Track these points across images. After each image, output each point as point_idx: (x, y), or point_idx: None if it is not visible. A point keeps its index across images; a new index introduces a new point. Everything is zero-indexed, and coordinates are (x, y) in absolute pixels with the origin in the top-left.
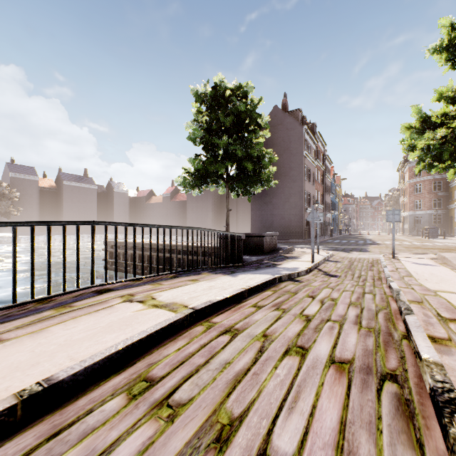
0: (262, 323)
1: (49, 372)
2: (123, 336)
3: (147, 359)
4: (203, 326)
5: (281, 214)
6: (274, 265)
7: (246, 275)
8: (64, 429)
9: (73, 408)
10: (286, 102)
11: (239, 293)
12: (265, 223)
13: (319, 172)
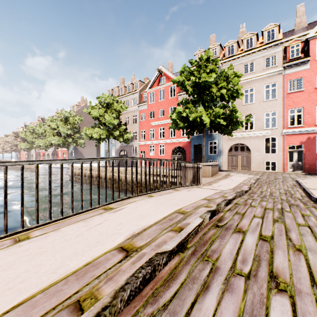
0: None
1: None
2: None
3: None
4: None
5: None
6: None
7: None
8: None
9: None
10: None
11: None
12: None
13: None
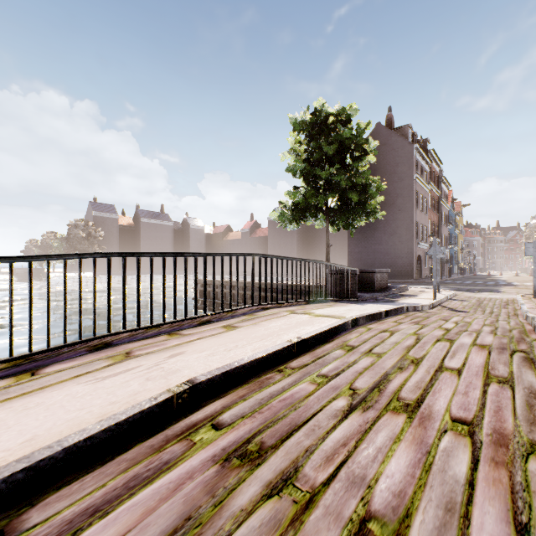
0: (409, 329)
1: (291, 337)
2: (316, 327)
3: (339, 339)
4: (364, 328)
5: (385, 249)
6: (392, 301)
7: (372, 304)
8: (322, 357)
9: (317, 352)
10: (392, 117)
11: (379, 313)
12: (365, 260)
13: (433, 199)
